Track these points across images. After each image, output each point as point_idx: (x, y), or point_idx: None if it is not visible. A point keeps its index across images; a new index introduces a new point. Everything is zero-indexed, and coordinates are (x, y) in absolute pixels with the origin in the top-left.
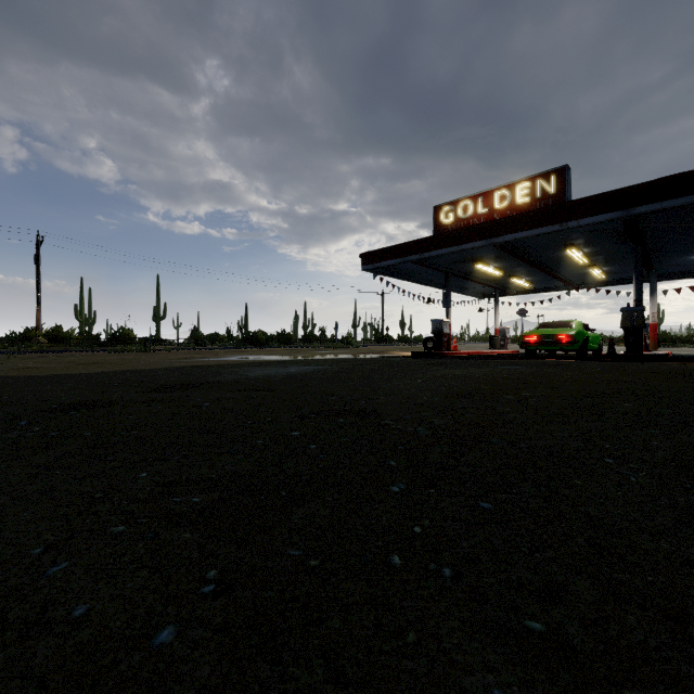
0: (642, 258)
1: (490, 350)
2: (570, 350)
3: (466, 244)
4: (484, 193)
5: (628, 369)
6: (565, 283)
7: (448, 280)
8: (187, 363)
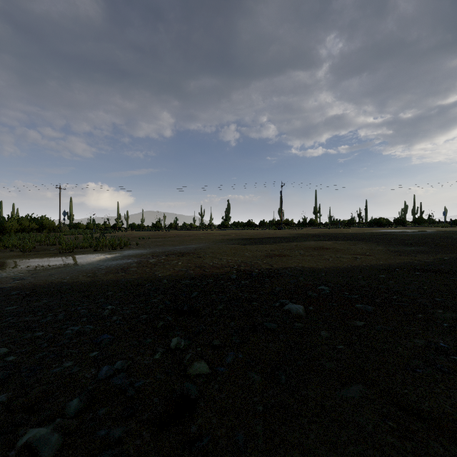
0: None
1: None
2: None
3: None
4: None
5: None
6: None
7: None
8: (371, 231)
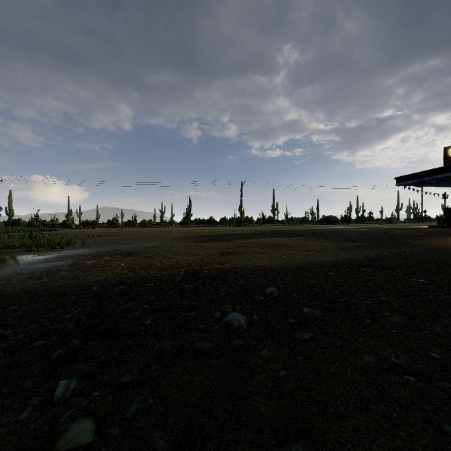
0: None
1: None
2: None
3: None
4: None
5: None
6: None
7: None
8: (321, 228)
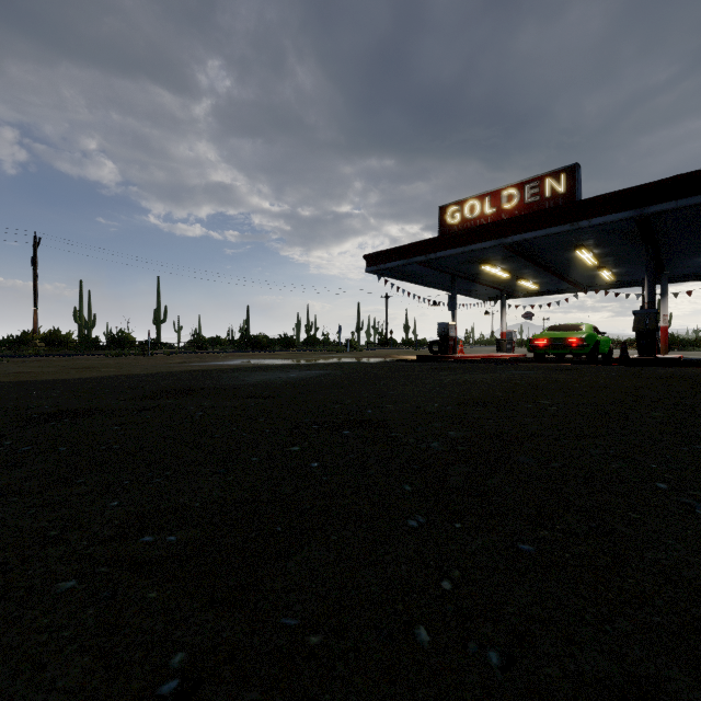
0: (654, 259)
1: (497, 354)
2: (580, 354)
3: (474, 245)
4: (491, 193)
5: (644, 374)
6: (573, 285)
7: (454, 282)
8: (184, 368)
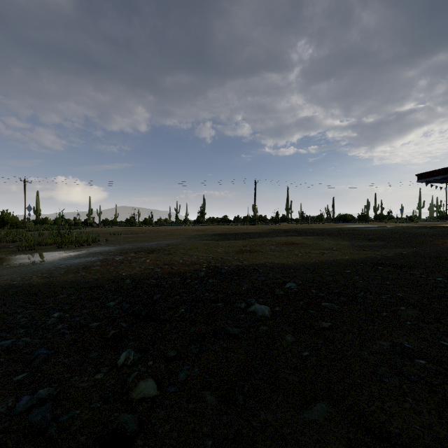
0: None
1: None
2: None
3: None
4: None
5: None
6: None
7: None
8: (337, 227)
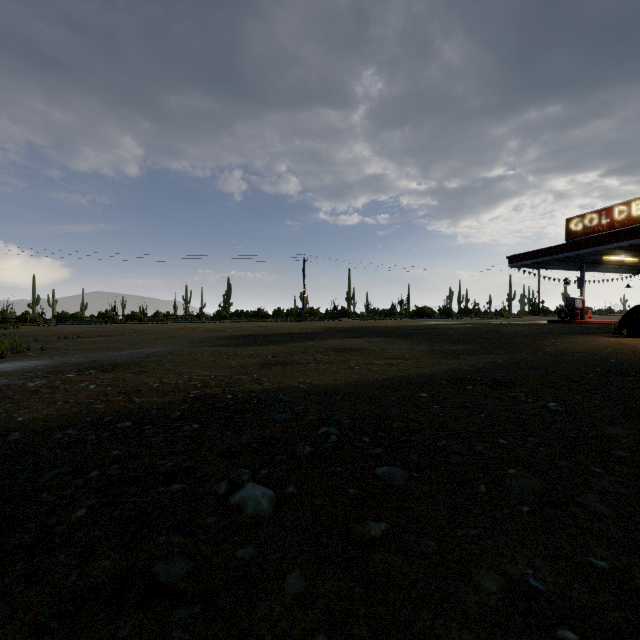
0: None
1: None
2: None
3: (584, 250)
4: (606, 209)
5: None
6: None
7: (582, 268)
8: (413, 324)
